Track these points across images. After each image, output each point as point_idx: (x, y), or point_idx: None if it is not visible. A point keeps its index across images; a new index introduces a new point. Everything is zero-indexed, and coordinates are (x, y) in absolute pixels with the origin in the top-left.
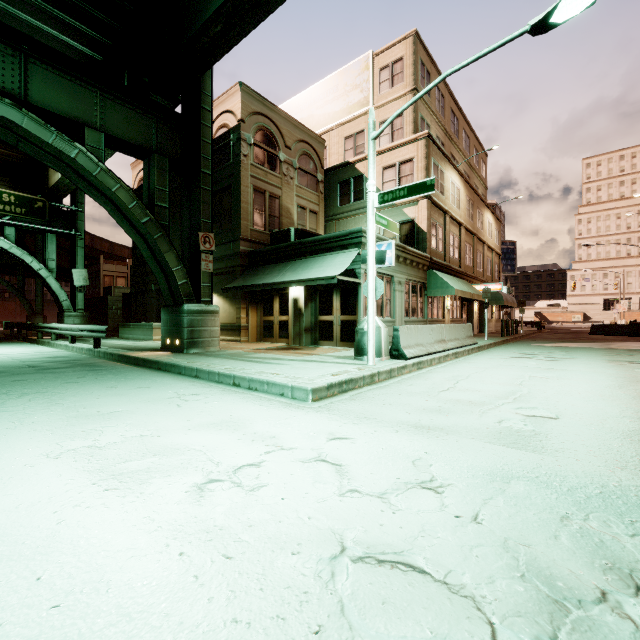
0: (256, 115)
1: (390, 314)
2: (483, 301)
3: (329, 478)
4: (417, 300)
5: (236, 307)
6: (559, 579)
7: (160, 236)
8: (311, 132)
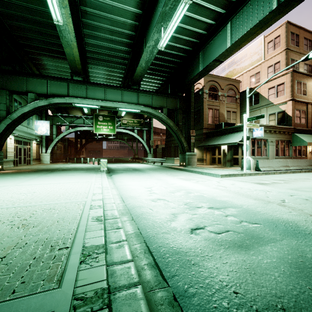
0: (209, 82)
1: (266, 155)
2: None
3: (216, 182)
4: (284, 148)
5: (202, 152)
6: (238, 188)
7: (180, 133)
8: (233, 79)
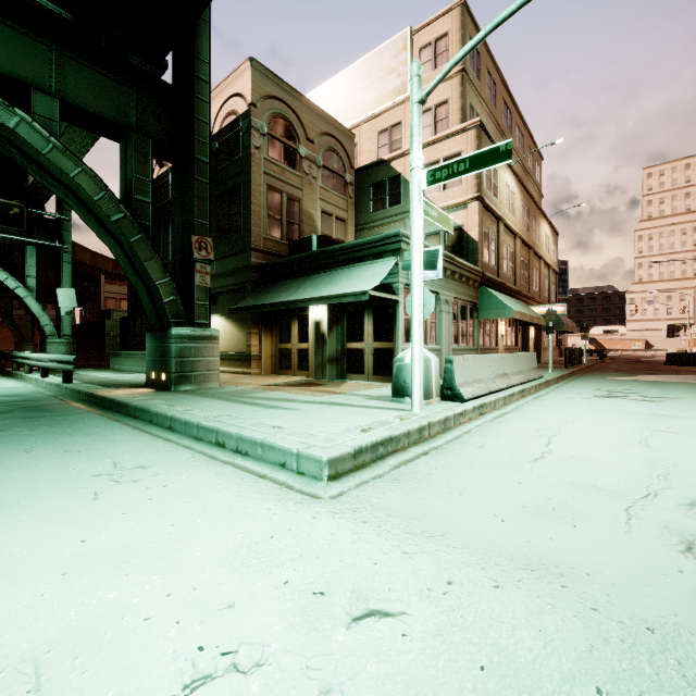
0: (271, 99)
1: (435, 341)
2: (539, 326)
3: None
4: (467, 324)
5: (246, 332)
6: None
7: (139, 239)
8: (338, 124)
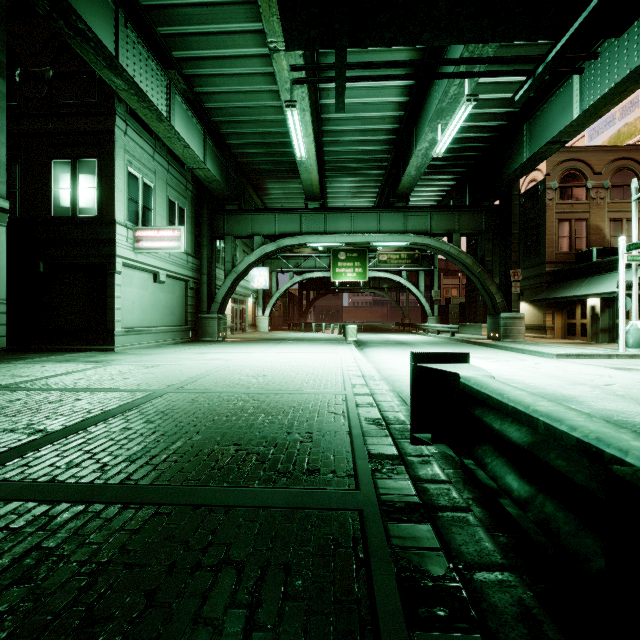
0: (561, 164)
1: None
2: None
3: (531, 363)
4: None
5: (542, 313)
6: (561, 370)
7: (487, 277)
8: (628, 146)
